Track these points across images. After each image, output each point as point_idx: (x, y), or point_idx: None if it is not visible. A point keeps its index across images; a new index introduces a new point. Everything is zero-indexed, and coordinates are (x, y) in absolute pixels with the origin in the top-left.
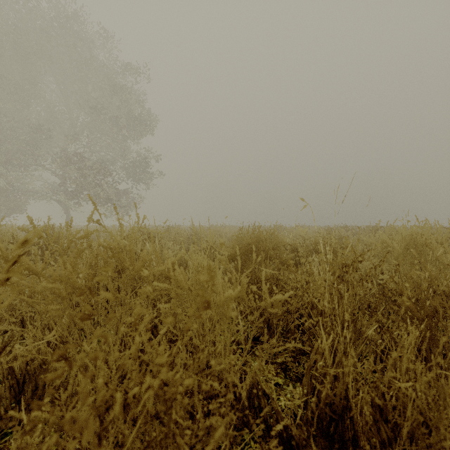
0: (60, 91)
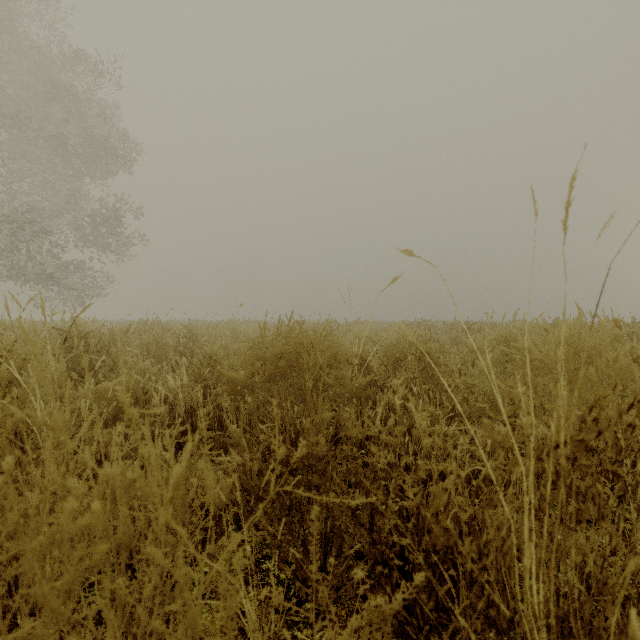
0: None
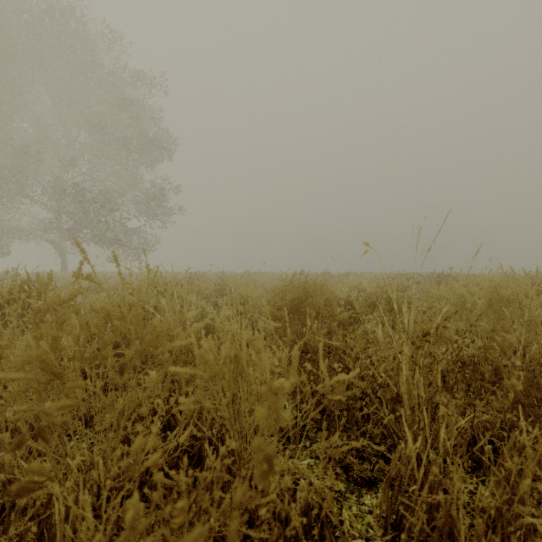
0: (54, 103)
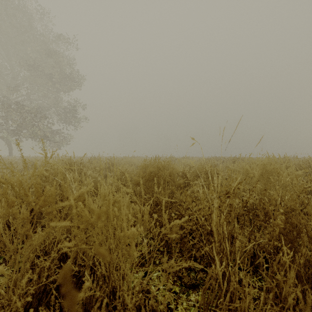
0: (3, 50)
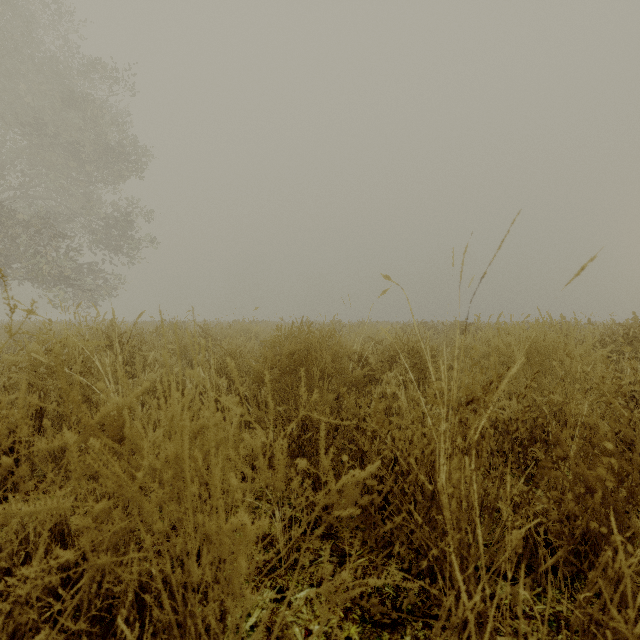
0: None
